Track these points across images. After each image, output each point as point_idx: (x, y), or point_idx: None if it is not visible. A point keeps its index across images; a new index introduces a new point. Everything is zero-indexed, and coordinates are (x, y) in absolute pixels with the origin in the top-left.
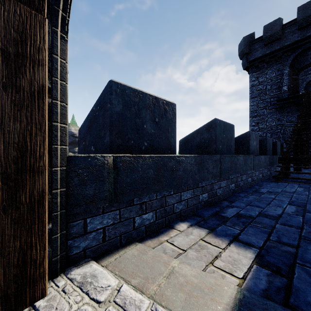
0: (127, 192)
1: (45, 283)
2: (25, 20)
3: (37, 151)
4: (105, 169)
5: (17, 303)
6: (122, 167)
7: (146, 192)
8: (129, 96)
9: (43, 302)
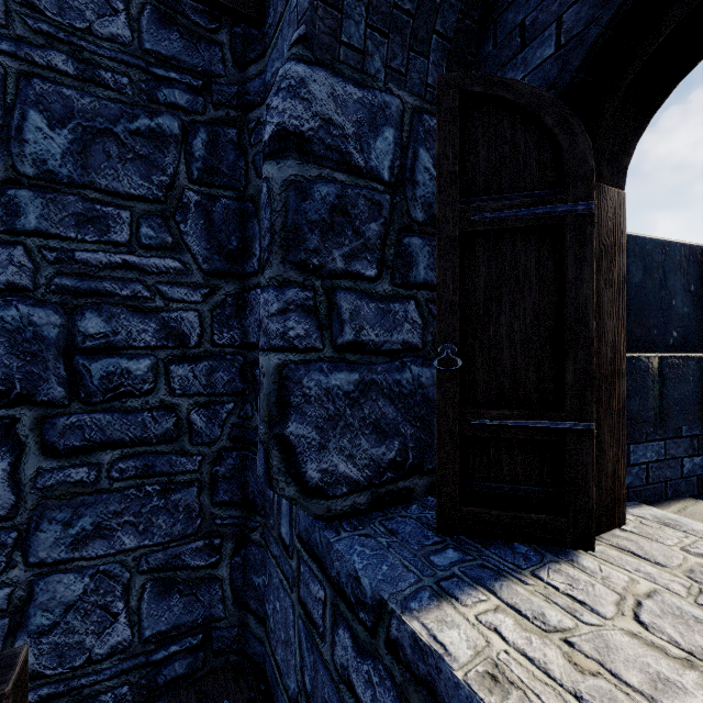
0: (673, 414)
1: (625, 508)
2: (615, 204)
3: (621, 351)
4: (648, 377)
5: (610, 520)
6: (668, 374)
7: (699, 418)
8: (650, 254)
9: (629, 528)
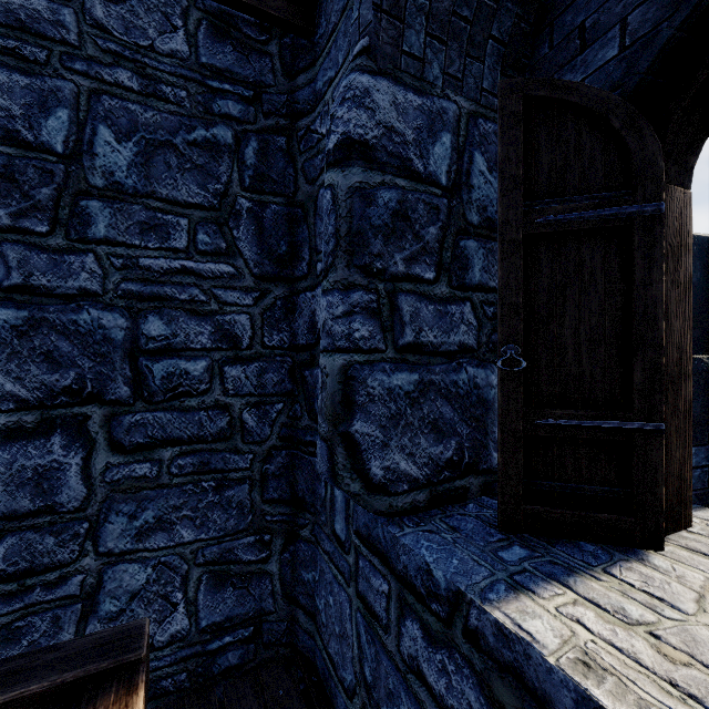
0: None
1: (691, 510)
2: (681, 204)
3: (687, 352)
4: None
5: (677, 521)
6: None
7: None
8: (708, 253)
9: (696, 530)
